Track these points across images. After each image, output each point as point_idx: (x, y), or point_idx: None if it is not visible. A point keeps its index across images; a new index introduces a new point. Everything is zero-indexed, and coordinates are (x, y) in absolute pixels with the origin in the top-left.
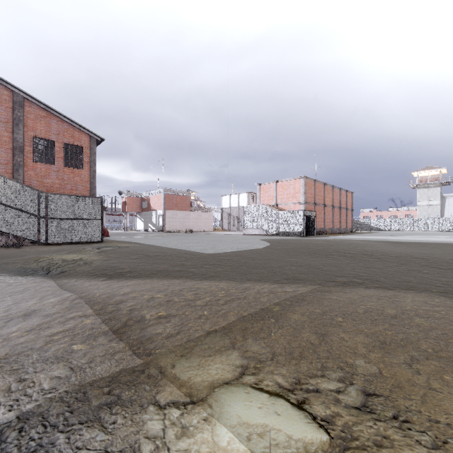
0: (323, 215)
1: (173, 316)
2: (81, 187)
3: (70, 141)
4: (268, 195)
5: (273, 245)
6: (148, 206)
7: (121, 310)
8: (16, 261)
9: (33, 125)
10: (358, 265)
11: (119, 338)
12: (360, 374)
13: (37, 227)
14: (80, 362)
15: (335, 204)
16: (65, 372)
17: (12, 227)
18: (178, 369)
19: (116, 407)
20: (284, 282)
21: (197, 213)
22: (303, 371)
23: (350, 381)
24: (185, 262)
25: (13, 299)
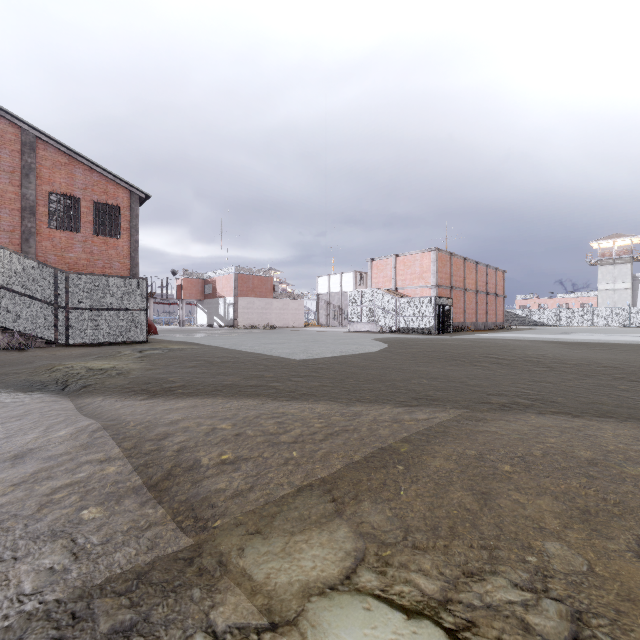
0: (462, 304)
1: (244, 459)
2: (117, 265)
3: (102, 198)
4: (384, 276)
5: (392, 348)
6: (213, 291)
7: (164, 449)
8: (20, 370)
9: (50, 176)
10: (520, 378)
11: (157, 498)
12: (558, 572)
13: (53, 321)
14: (89, 543)
15: (480, 288)
16: (63, 562)
17: (18, 321)
18: (248, 559)
19: (139, 637)
20: (412, 403)
21: (282, 301)
22: (459, 565)
23: (542, 586)
24: (264, 372)
25: (5, 429)
